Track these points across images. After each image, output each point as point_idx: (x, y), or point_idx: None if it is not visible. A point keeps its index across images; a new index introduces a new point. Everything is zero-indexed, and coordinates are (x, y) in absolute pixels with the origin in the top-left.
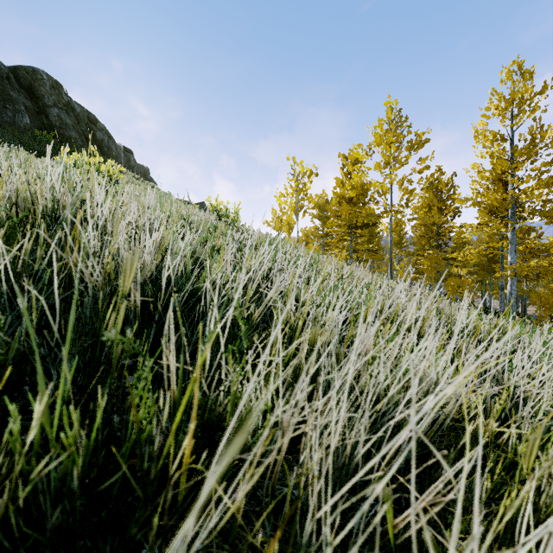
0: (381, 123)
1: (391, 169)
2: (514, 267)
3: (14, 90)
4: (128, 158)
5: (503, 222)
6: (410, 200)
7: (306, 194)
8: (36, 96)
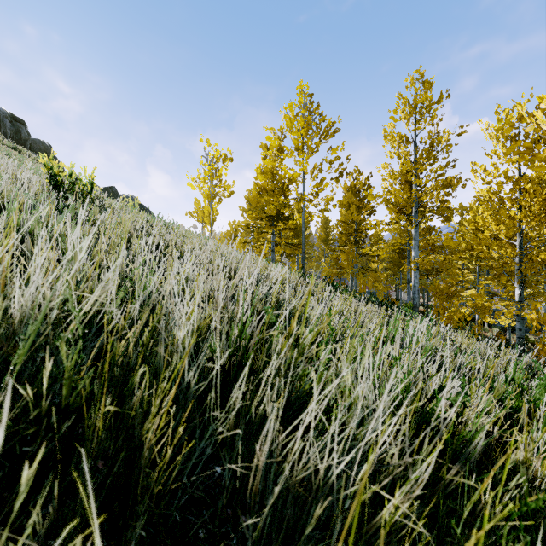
0: (291, 104)
1: (302, 156)
2: (416, 261)
3: None
4: (17, 129)
5: (408, 220)
6: (322, 190)
7: (220, 180)
8: None
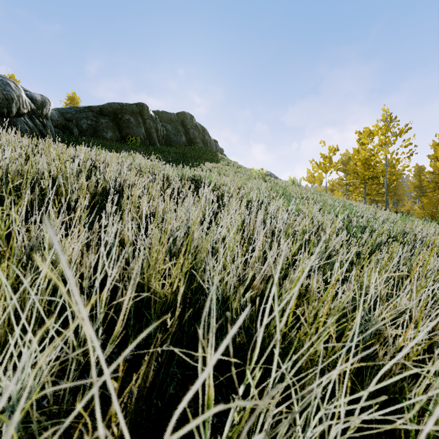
0: (377, 124)
1: (384, 148)
2: None
3: (179, 125)
4: (216, 146)
5: None
6: (398, 164)
7: (331, 163)
8: (184, 125)
